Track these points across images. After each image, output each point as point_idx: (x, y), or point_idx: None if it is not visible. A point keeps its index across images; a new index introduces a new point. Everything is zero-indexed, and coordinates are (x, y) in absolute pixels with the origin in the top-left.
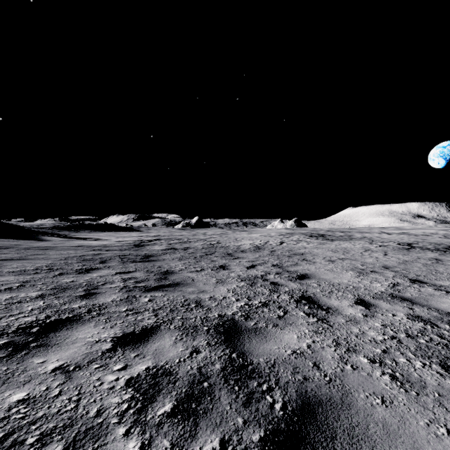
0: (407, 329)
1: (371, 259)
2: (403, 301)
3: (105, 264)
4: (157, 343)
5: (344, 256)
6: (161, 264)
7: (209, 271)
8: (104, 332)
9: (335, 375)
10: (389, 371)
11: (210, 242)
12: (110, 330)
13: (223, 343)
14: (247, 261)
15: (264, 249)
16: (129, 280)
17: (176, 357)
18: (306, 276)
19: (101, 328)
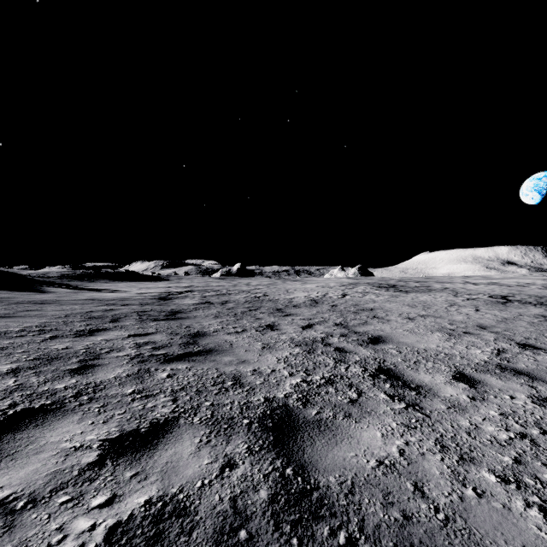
0: (538, 420)
1: (460, 316)
2: (519, 376)
3: (116, 322)
4: (171, 450)
5: (425, 313)
6: (191, 322)
7: (252, 333)
8: (91, 432)
9: (452, 509)
10: (535, 500)
11: (255, 294)
12: (101, 426)
13: (271, 448)
14: (301, 318)
15: (323, 303)
16: (145, 346)
17: (197, 477)
18: (381, 339)
19: (89, 423)
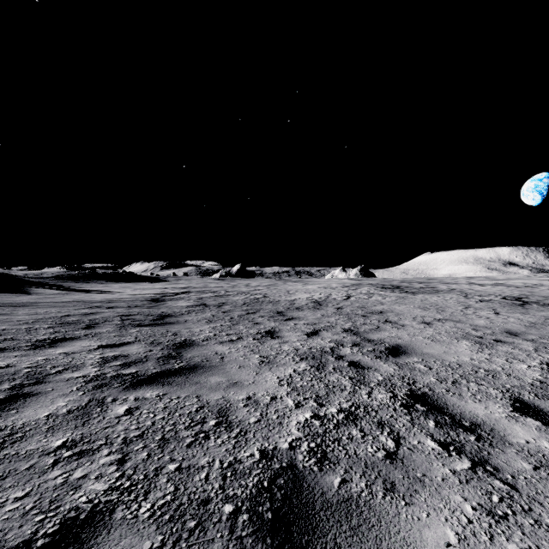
0: None
1: (481, 320)
2: None
3: (91, 329)
4: None
5: (441, 316)
6: (179, 328)
7: (249, 341)
8: None
9: None
10: None
11: (254, 295)
12: None
13: None
14: (305, 323)
15: (327, 305)
16: (112, 362)
17: None
18: (401, 350)
19: None
